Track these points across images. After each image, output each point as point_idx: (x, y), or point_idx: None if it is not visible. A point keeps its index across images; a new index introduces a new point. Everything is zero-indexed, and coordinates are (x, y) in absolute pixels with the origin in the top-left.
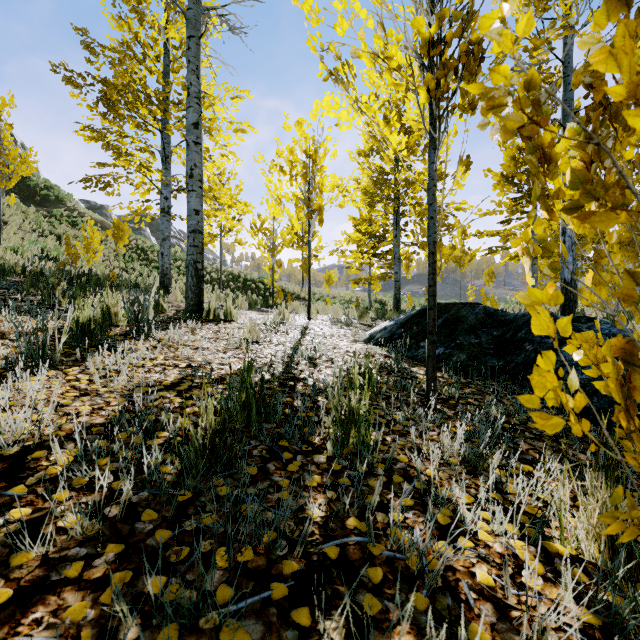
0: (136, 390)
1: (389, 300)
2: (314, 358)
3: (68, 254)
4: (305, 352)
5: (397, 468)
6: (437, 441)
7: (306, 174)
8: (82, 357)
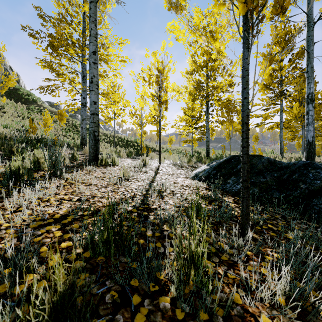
0: (31, 224)
1: (202, 151)
2: (162, 191)
3: (31, 128)
4: (156, 187)
5: (234, 314)
6: (259, 273)
7: (158, 81)
8: (8, 194)
